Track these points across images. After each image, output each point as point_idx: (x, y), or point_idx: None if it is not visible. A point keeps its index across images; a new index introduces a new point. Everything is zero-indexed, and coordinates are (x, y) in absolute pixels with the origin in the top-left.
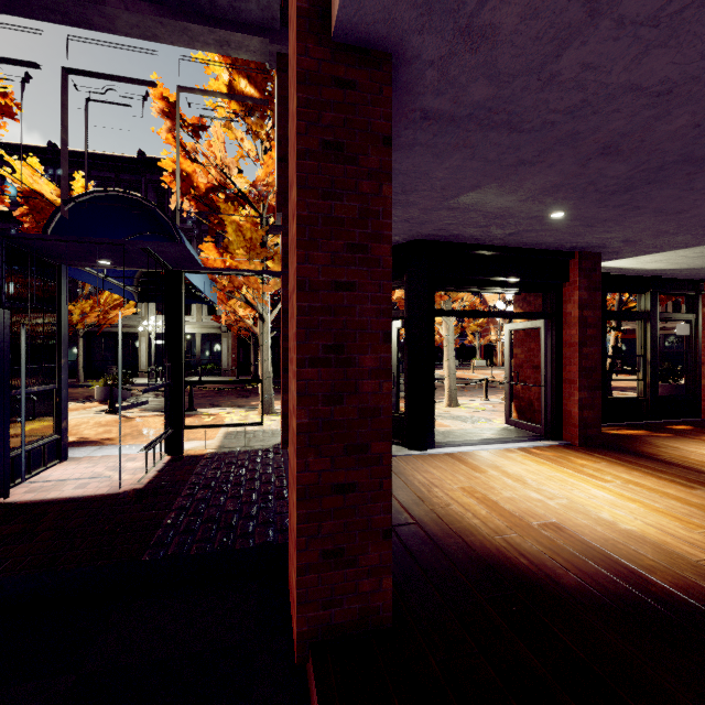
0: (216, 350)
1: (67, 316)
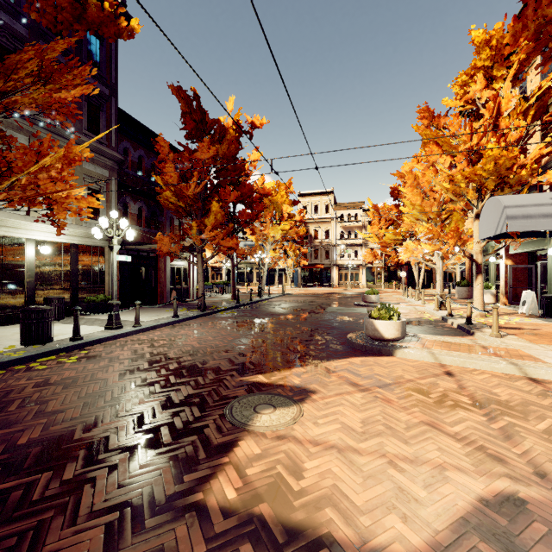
0: (98, 273)
1: None
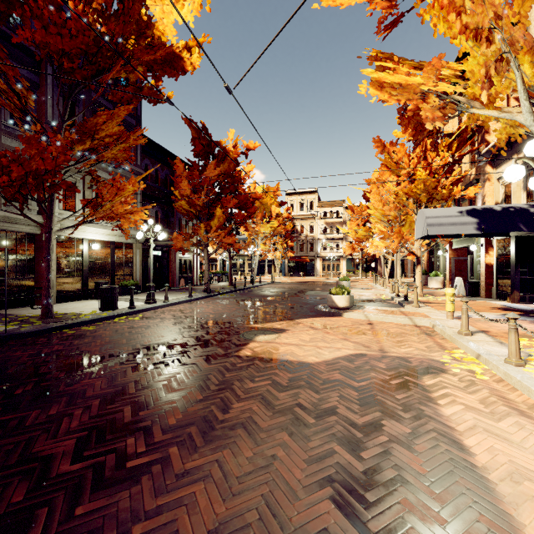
0: (128, 263)
1: None
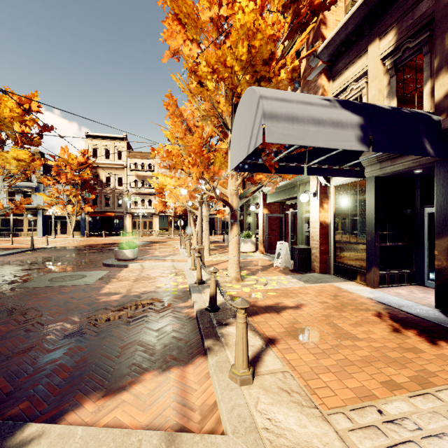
0: None
1: (436, 199)
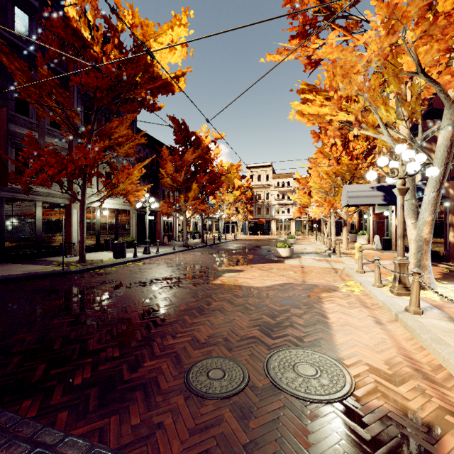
0: (127, 225)
1: None
